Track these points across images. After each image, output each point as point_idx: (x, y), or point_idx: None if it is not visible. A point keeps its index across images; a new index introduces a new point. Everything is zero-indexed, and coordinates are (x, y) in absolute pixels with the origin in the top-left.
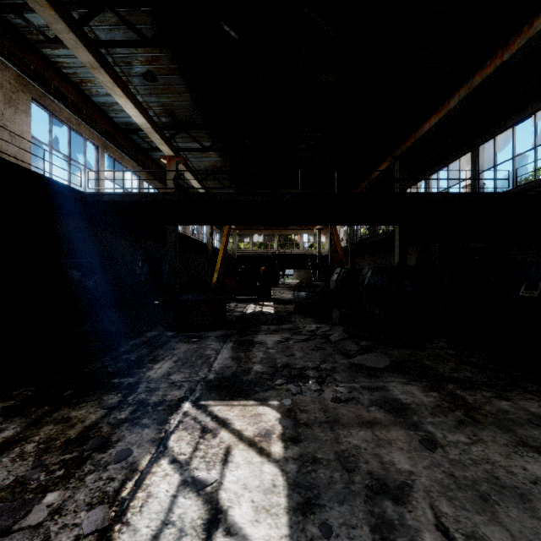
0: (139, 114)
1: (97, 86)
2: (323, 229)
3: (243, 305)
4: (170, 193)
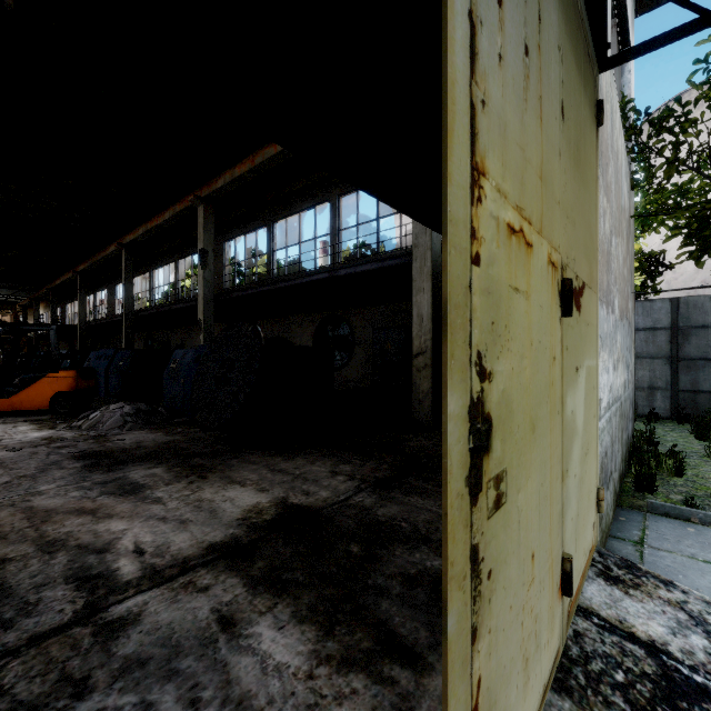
0: None
1: None
2: (21, 312)
3: None
4: None
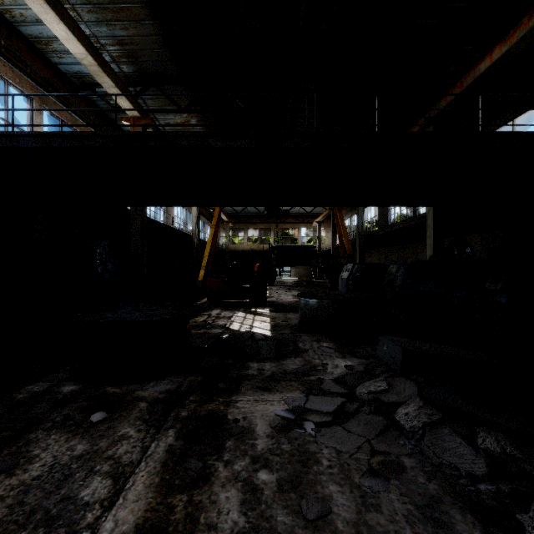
0: (70, 35)
1: (19, 5)
2: (323, 222)
3: (229, 314)
4: (91, 132)
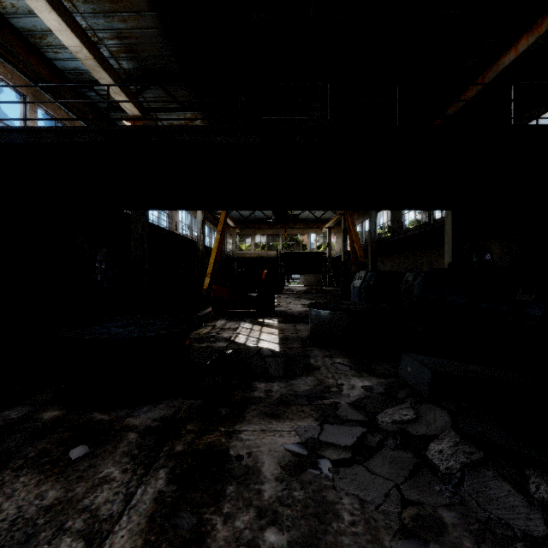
0: (63, 26)
1: None
2: (333, 228)
3: (234, 325)
4: (80, 127)
